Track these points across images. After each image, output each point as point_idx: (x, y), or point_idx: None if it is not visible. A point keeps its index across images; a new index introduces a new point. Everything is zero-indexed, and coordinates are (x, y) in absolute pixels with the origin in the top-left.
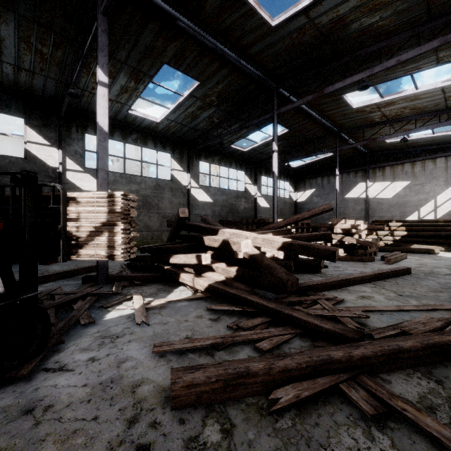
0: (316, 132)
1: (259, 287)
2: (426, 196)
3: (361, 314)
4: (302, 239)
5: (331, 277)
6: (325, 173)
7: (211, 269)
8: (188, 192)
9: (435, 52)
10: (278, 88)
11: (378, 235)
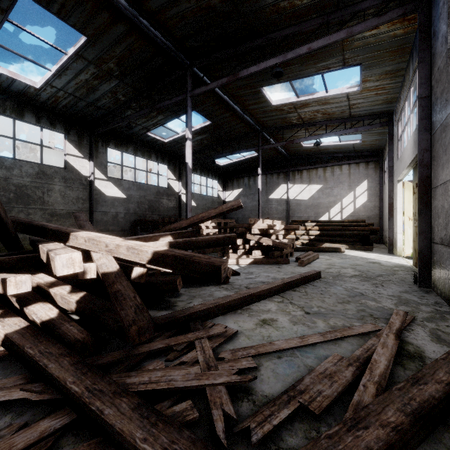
0: (240, 129)
1: (105, 328)
2: (335, 198)
3: (250, 367)
4: (200, 244)
5: (238, 289)
6: (251, 173)
7: (49, 296)
8: (90, 184)
9: (342, 51)
10: (192, 66)
11: (296, 235)
